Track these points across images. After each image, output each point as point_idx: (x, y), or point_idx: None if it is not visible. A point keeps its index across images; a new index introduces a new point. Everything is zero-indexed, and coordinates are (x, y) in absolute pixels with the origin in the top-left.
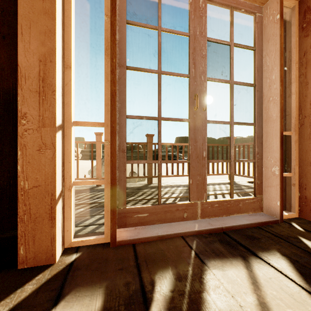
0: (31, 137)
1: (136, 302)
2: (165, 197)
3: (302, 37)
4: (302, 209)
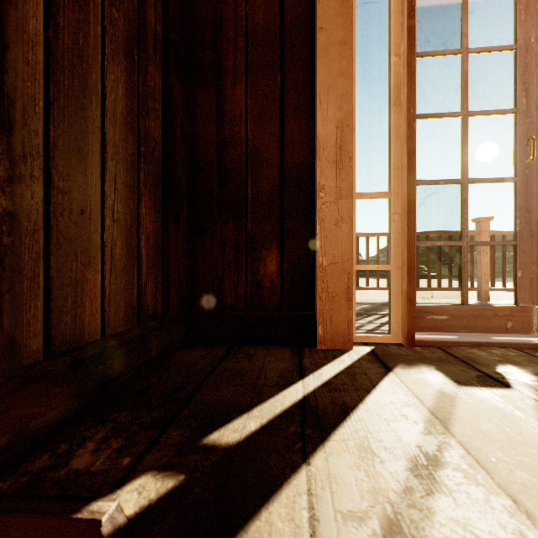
0: (328, 211)
1: (488, 381)
2: None
3: None
4: None
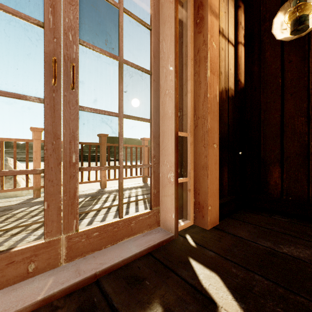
0: None
1: None
2: (42, 220)
3: (196, 33)
4: (197, 216)
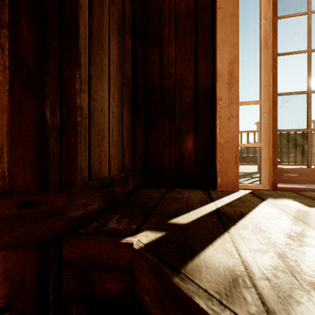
0: (224, 112)
1: None
2: None
3: None
4: None
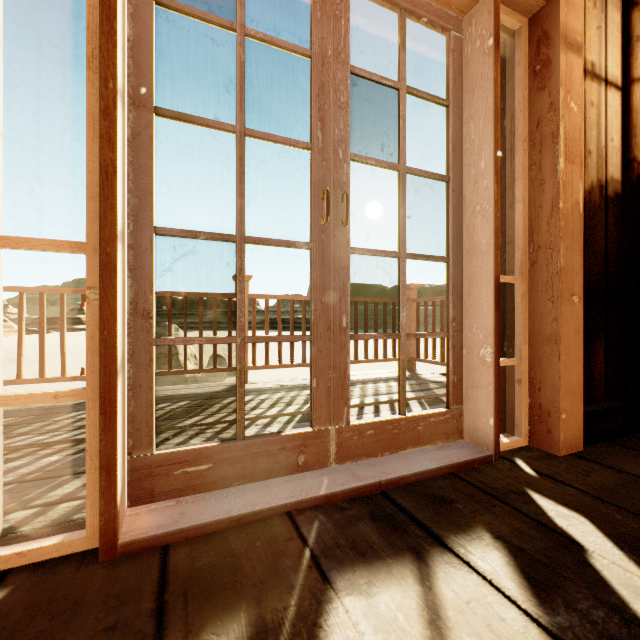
0: None
1: None
2: (270, 415)
3: (533, 90)
4: (535, 430)
